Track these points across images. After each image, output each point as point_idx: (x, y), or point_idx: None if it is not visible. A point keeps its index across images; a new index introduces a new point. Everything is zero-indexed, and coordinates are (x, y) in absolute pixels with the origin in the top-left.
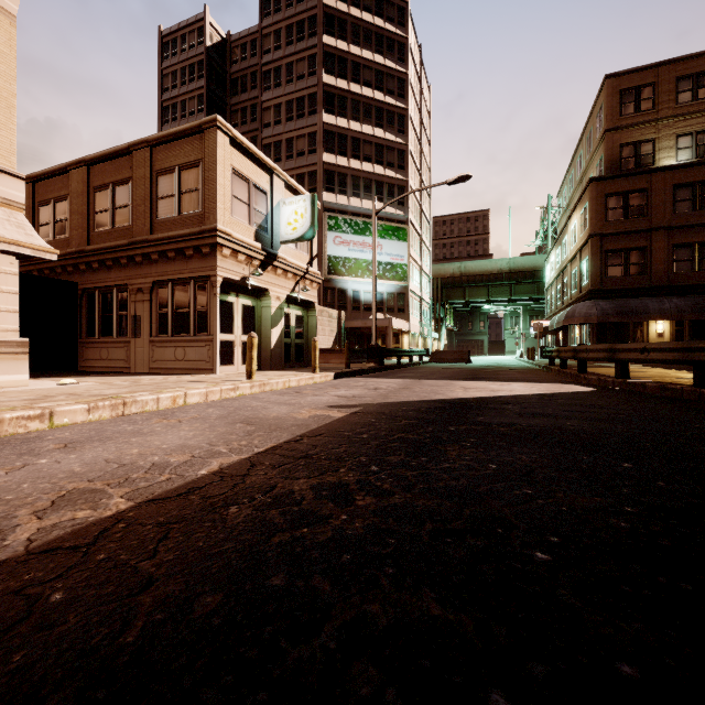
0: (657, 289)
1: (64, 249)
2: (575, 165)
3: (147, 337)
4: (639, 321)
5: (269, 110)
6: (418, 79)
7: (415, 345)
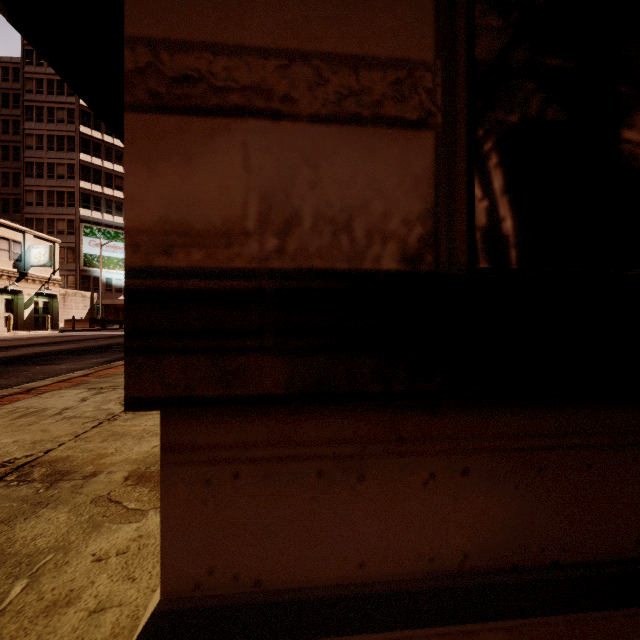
0: None
1: None
2: None
3: None
4: None
5: (31, 137)
6: None
7: None
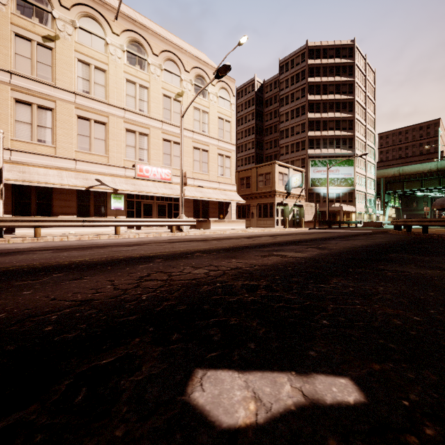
0: None
1: None
2: None
3: (255, 218)
4: None
5: (283, 115)
6: (363, 75)
7: (361, 218)
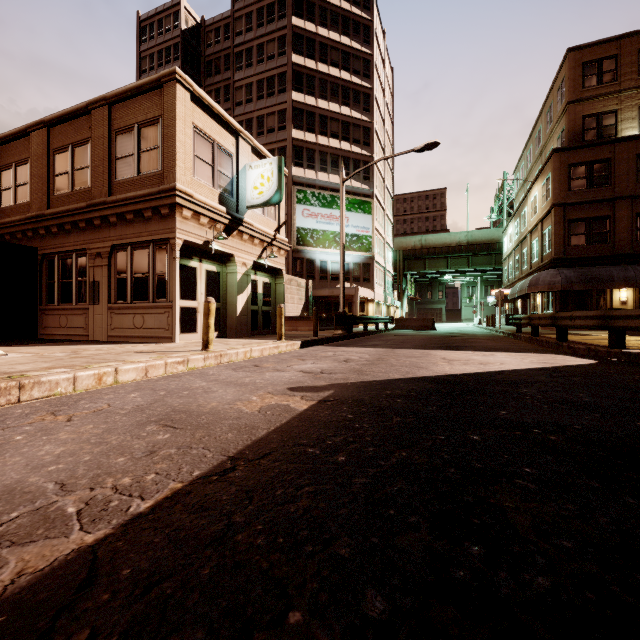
0: (620, 257)
1: (25, 214)
2: (534, 140)
3: (105, 304)
4: (604, 288)
5: (241, 89)
6: (382, 62)
7: (380, 313)
